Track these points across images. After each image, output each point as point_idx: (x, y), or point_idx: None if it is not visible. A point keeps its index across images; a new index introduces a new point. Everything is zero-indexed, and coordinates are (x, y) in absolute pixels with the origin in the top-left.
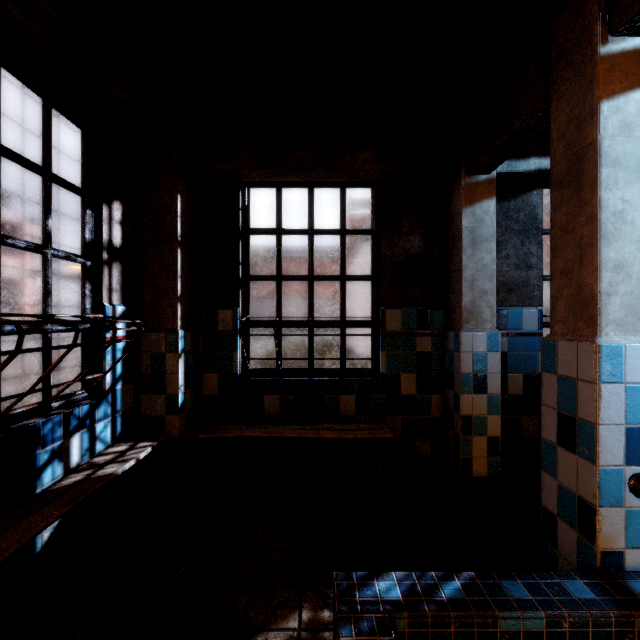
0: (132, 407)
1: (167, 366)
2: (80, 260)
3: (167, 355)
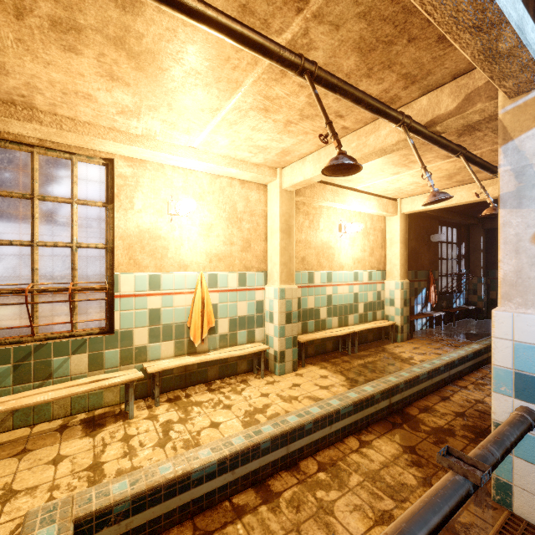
0: (466, 298)
1: (477, 287)
2: (456, 260)
3: (477, 284)
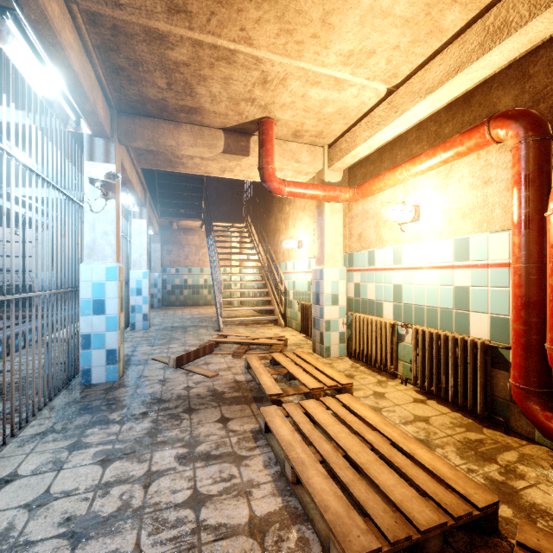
0: None
1: None
2: None
3: None
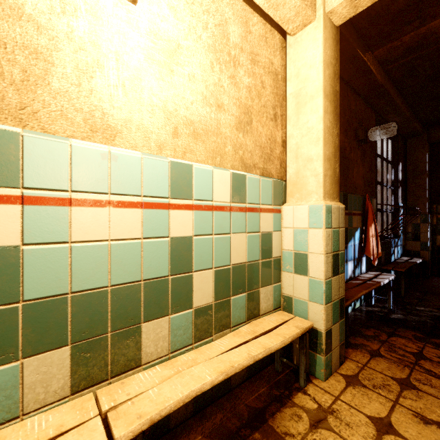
0: (403, 245)
1: (421, 229)
2: (391, 187)
3: (421, 224)
